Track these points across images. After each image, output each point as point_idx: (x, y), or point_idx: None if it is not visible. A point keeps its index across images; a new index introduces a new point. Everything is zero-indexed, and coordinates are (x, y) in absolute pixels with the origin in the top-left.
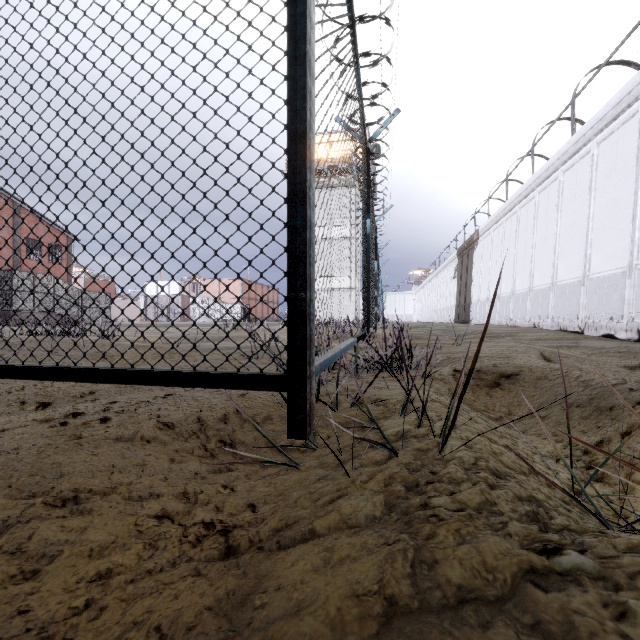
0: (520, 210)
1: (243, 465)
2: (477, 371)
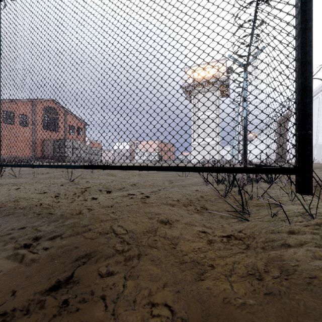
0: (321, 95)
1: (217, 218)
2: (315, 184)
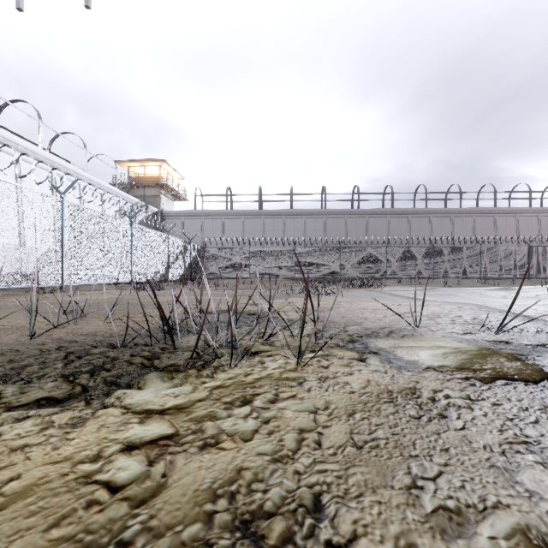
0: None
1: None
2: None
